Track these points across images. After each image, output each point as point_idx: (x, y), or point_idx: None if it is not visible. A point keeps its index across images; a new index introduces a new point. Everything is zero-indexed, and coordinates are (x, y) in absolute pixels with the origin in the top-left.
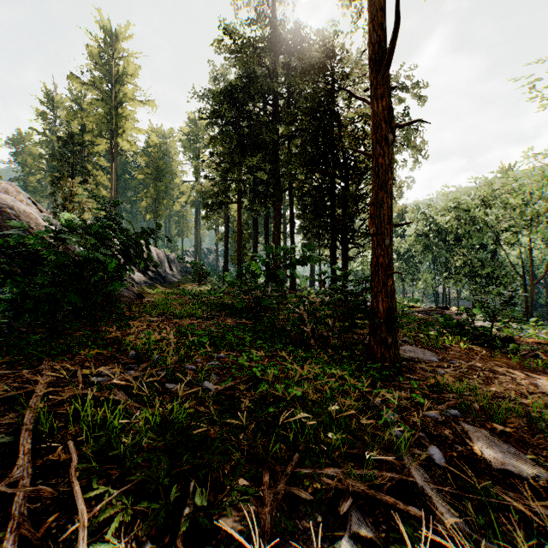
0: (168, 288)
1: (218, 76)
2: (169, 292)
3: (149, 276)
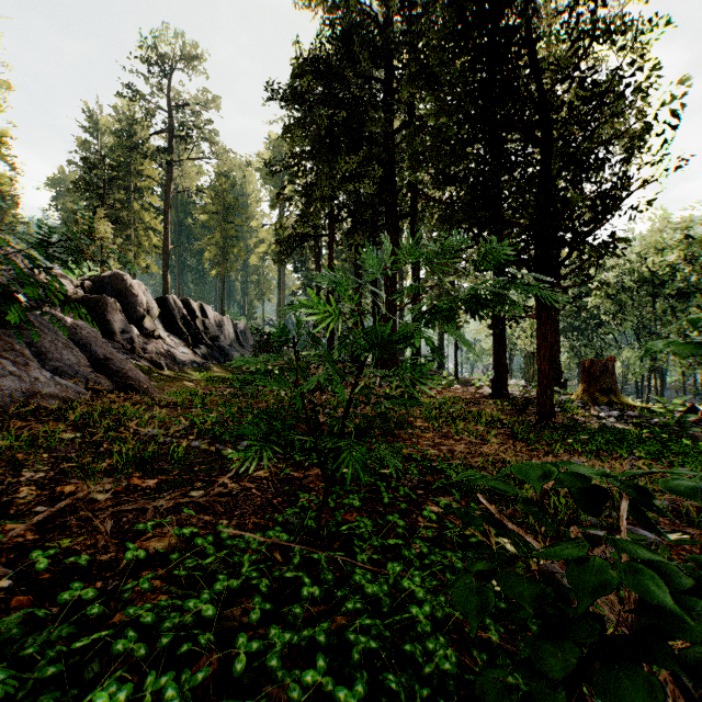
0: (227, 370)
1: (306, 68)
2: (222, 377)
3: (202, 353)
